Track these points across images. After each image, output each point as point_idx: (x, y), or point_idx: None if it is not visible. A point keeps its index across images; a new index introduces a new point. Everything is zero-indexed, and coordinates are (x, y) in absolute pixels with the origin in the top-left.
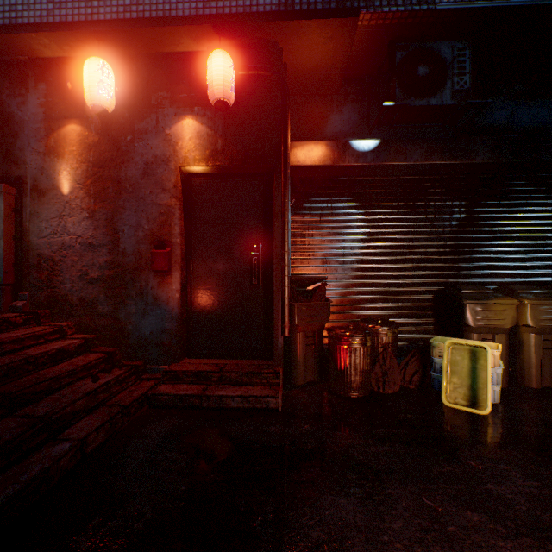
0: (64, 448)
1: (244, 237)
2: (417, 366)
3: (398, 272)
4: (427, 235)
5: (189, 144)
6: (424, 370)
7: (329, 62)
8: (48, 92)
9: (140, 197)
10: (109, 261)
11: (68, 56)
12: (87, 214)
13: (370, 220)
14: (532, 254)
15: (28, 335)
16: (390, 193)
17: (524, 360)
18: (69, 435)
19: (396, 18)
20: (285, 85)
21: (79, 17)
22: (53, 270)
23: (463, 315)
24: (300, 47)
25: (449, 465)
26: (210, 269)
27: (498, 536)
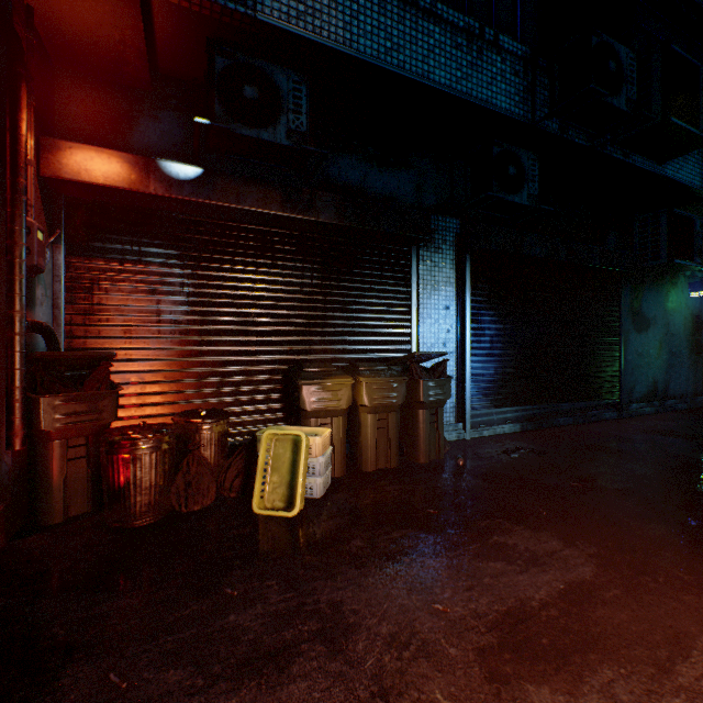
0: None
1: None
2: (240, 468)
3: (238, 346)
4: (275, 301)
5: None
6: (250, 471)
7: (115, 34)
8: None
9: None
10: None
11: None
12: None
13: (200, 276)
14: (382, 329)
15: None
16: (228, 244)
17: (363, 442)
18: None
19: (207, 8)
20: (15, 38)
21: None
22: None
23: (299, 398)
24: None
25: (200, 602)
26: None
27: (187, 695)
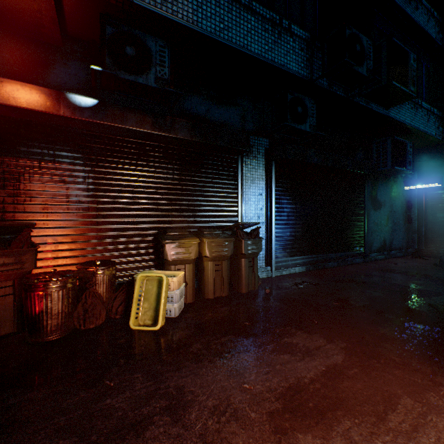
0: None
1: None
2: (123, 299)
3: (123, 218)
4: (149, 189)
5: None
6: (129, 300)
7: (34, 5)
8: None
9: None
10: None
11: None
12: None
13: (97, 172)
14: (219, 207)
15: None
16: (116, 150)
17: (206, 280)
18: None
19: None
20: None
21: None
22: None
23: (164, 252)
24: None
25: (87, 391)
26: None
27: None
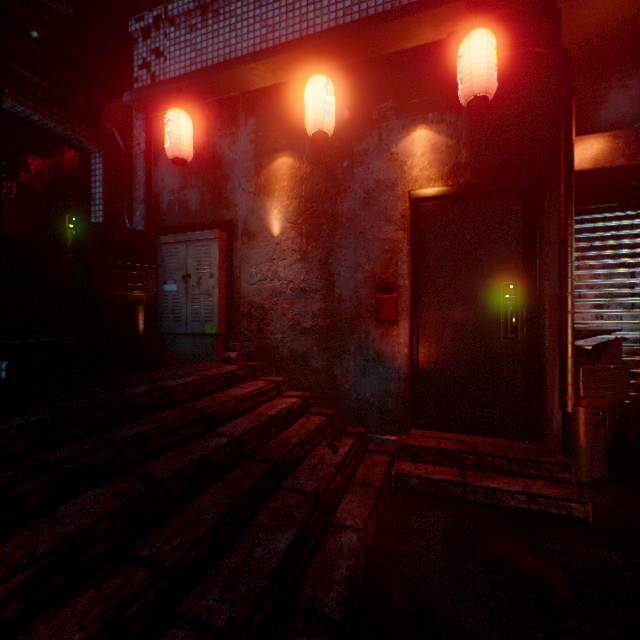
0: (352, 539)
1: (492, 275)
2: None
3: None
4: None
5: (420, 161)
6: None
7: (628, 13)
8: (258, 126)
9: (358, 232)
10: (322, 309)
11: (278, 83)
12: (298, 256)
13: None
14: None
15: (257, 392)
16: None
17: None
18: (343, 520)
19: None
20: (568, 59)
21: (293, 36)
22: (263, 319)
23: None
24: None
25: None
26: (444, 318)
27: None
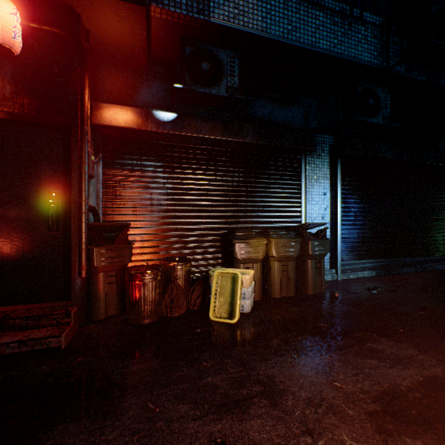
0: None
1: (42, 185)
2: (200, 292)
3: (195, 219)
4: (217, 191)
5: None
6: (205, 294)
7: (130, 40)
8: None
9: None
10: None
11: None
12: None
13: (174, 177)
14: (282, 208)
15: None
16: (189, 158)
17: (272, 279)
18: None
19: (182, 19)
20: (82, 49)
21: None
22: None
23: (234, 251)
24: (99, 18)
25: (189, 368)
26: (0, 216)
27: (192, 419)
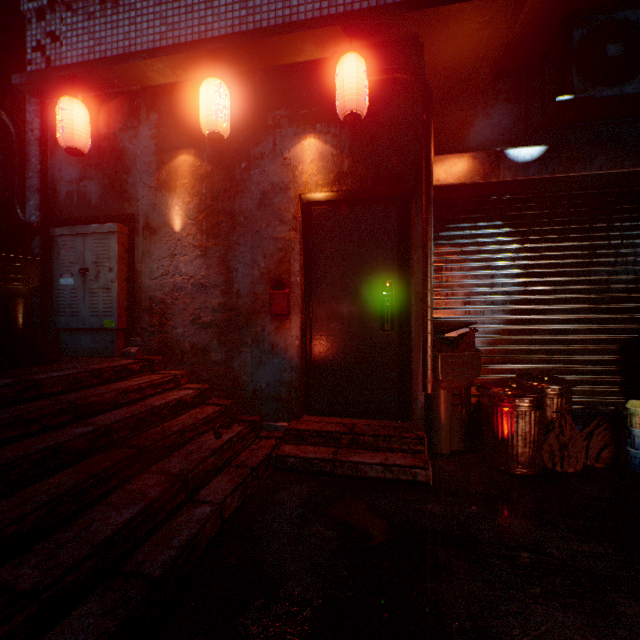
0: (205, 511)
1: (373, 274)
2: (606, 439)
3: (567, 315)
4: (610, 266)
5: (310, 167)
6: (618, 444)
7: (479, 54)
8: (160, 122)
9: (255, 231)
10: (222, 304)
11: (180, 81)
12: (199, 252)
13: (528, 249)
14: None
15: (147, 384)
16: (556, 214)
17: None
18: (205, 497)
19: None
20: (428, 88)
21: (192, 37)
22: (165, 314)
23: None
24: (446, 38)
25: None
26: (333, 312)
27: None
